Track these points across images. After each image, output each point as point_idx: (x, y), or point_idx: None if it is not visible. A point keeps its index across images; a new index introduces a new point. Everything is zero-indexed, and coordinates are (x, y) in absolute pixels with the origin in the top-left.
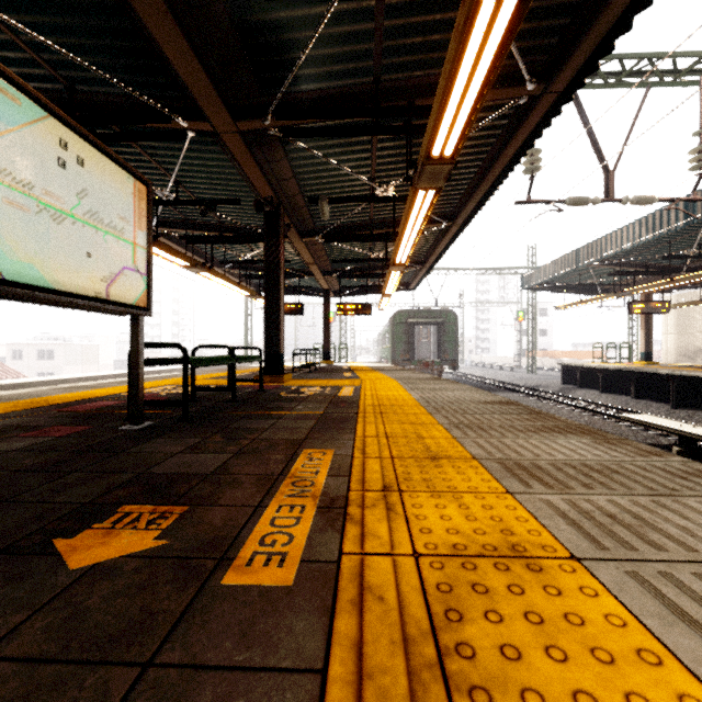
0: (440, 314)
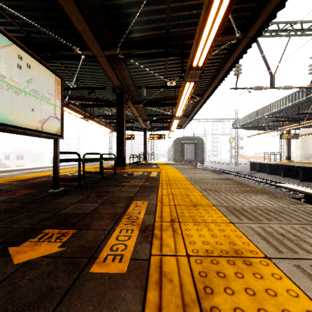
0: (195, 139)
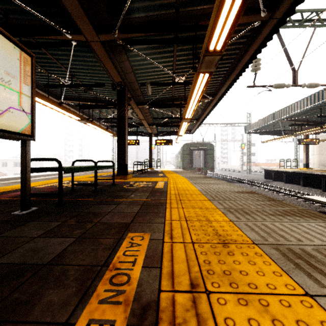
0: (205, 145)
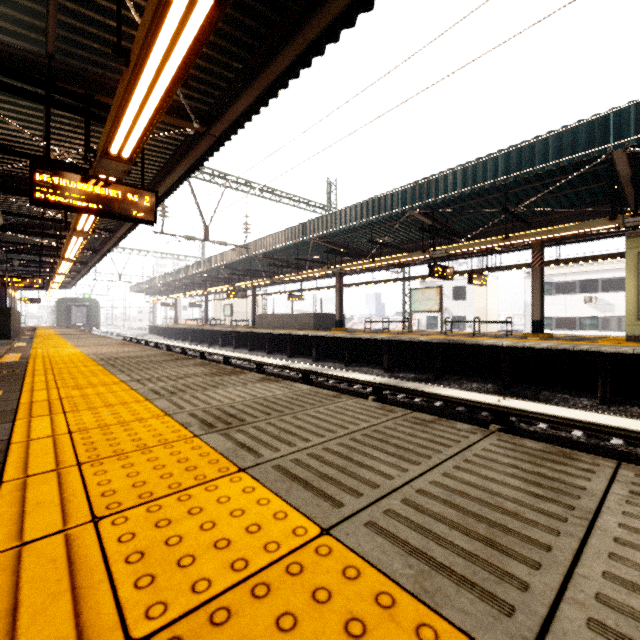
0: (89, 301)
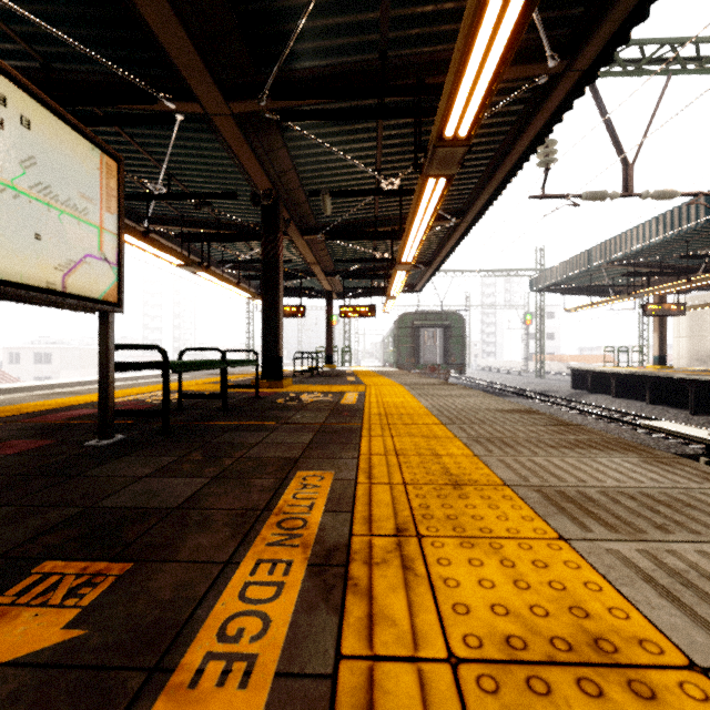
0: (446, 317)
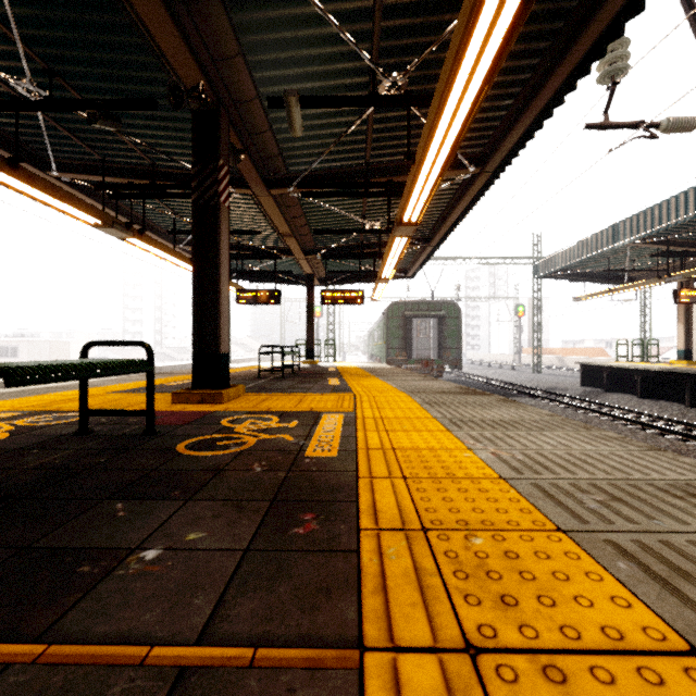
0: (441, 306)
